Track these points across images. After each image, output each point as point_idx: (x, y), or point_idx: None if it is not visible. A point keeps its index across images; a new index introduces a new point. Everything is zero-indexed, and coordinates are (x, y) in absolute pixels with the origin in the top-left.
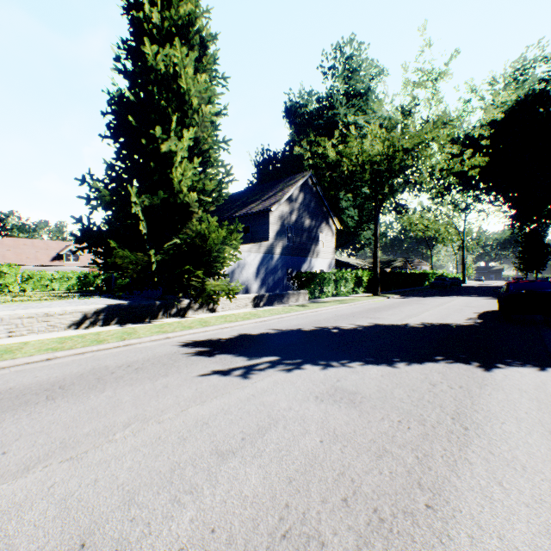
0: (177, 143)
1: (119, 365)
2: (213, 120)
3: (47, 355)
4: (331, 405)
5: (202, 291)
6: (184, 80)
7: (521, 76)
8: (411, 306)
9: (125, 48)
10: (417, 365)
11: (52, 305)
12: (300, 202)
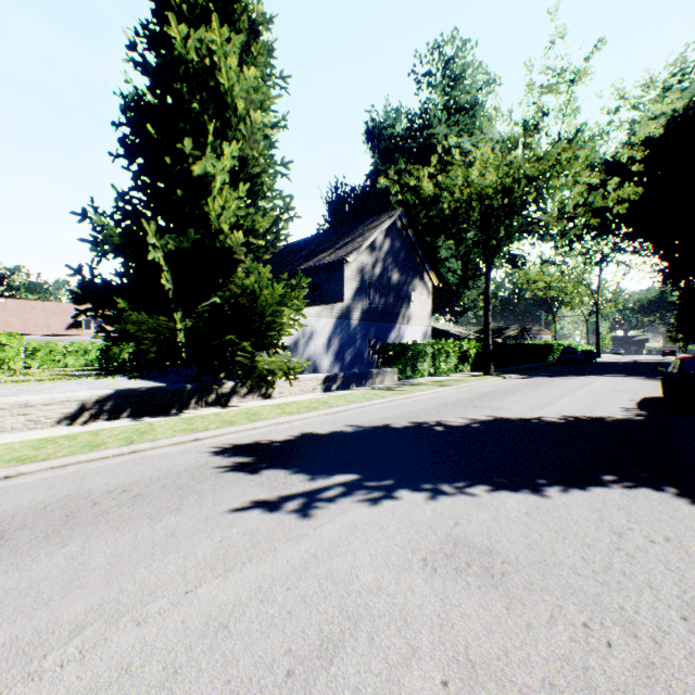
0: (215, 162)
1: (110, 489)
2: (268, 135)
3: (6, 470)
4: (453, 580)
5: (252, 370)
6: (225, 74)
7: (678, 83)
8: (539, 389)
9: (146, 35)
10: (579, 492)
11: (55, 387)
12: (385, 251)
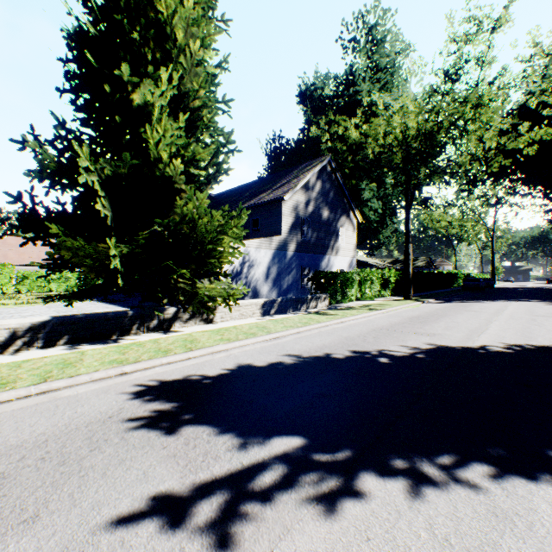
0: (154, 90)
1: None
2: (209, 73)
3: None
4: None
5: (193, 296)
6: (163, 1)
7: None
8: (462, 314)
9: None
10: None
11: (26, 310)
12: (317, 191)
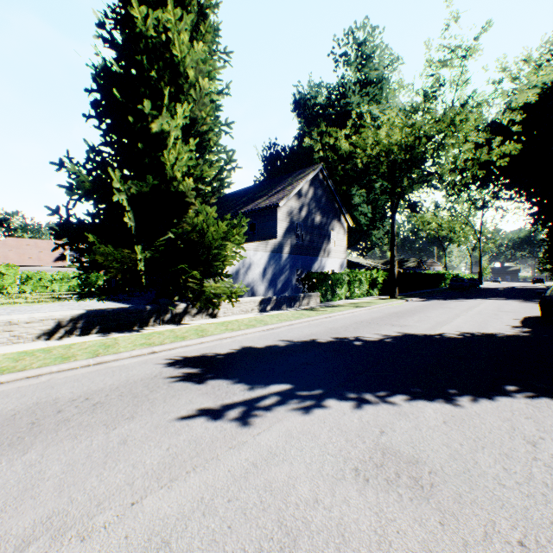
0: (170, 121)
1: (74, 397)
2: (214, 100)
3: None
4: (385, 491)
5: (201, 294)
6: (178, 47)
7: (548, 61)
8: (437, 310)
9: (113, 18)
10: (488, 401)
11: (42, 308)
12: (310, 197)
